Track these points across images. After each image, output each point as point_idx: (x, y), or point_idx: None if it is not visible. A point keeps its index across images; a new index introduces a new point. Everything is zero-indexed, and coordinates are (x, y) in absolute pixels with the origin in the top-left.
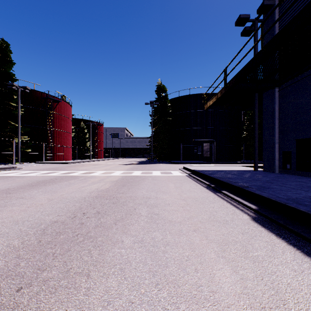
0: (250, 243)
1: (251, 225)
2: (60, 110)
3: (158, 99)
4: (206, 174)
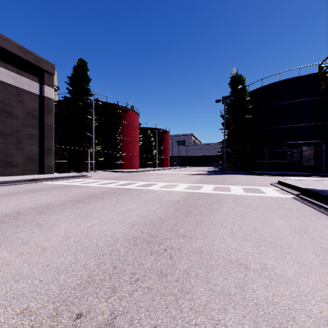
0: None
1: None
2: (128, 119)
3: (233, 93)
4: None
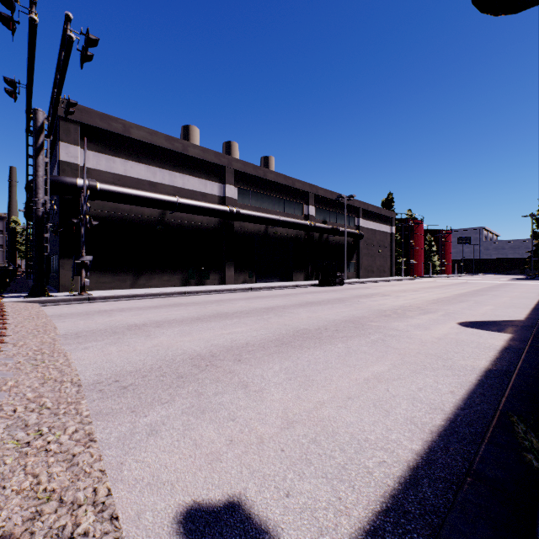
0: None
1: None
2: (417, 230)
3: None
4: None
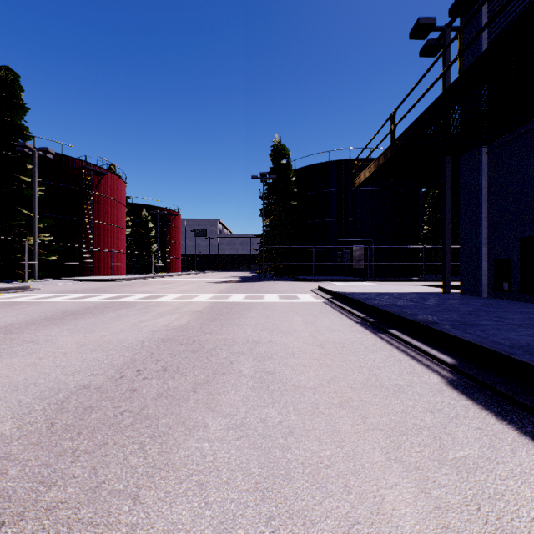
0: (448, 432)
1: (447, 395)
2: (105, 188)
3: (275, 169)
4: (360, 300)
